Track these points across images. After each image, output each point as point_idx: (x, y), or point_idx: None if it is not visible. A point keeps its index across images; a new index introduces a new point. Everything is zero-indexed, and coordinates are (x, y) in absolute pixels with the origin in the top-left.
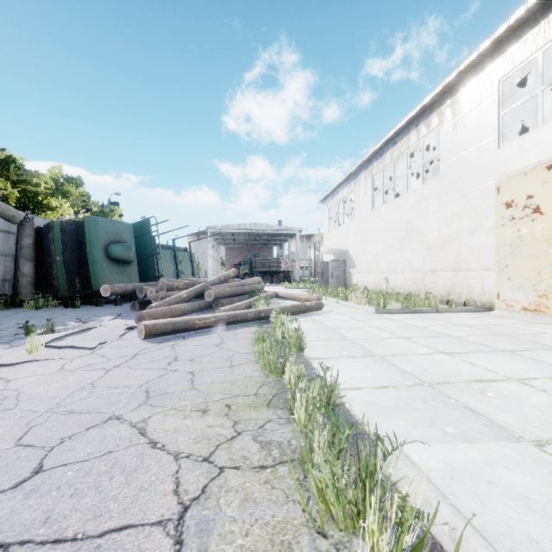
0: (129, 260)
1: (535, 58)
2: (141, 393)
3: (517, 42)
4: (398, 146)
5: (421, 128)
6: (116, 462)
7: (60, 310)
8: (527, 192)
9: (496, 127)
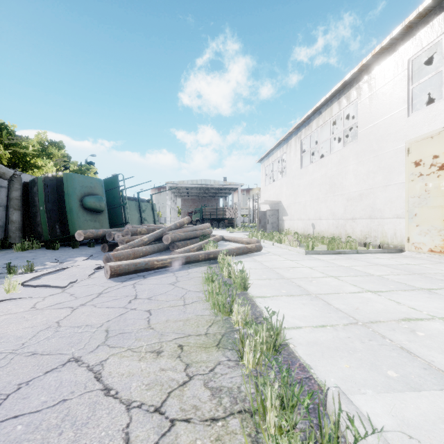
0: (101, 210)
1: (440, 40)
2: (101, 333)
3: (424, 27)
4: (322, 115)
5: (342, 101)
6: (68, 413)
7: (42, 252)
8: (433, 153)
9: (406, 98)
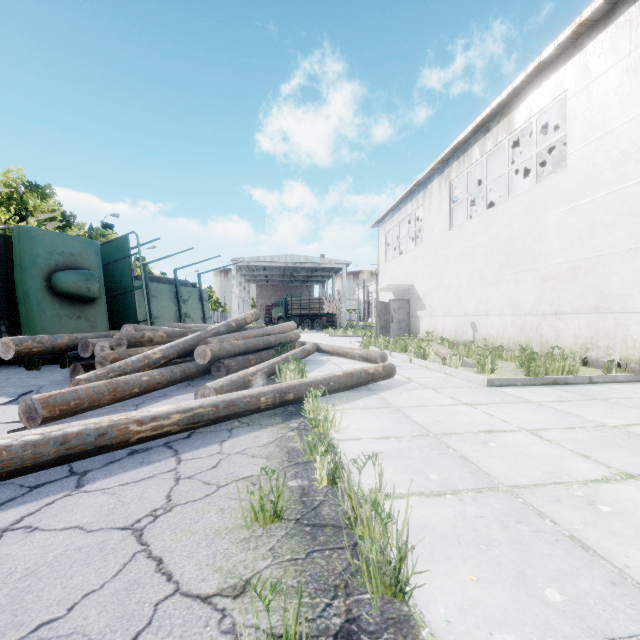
0: (90, 297)
1: None
2: None
3: None
4: (492, 133)
5: (533, 101)
6: None
7: None
8: None
9: None
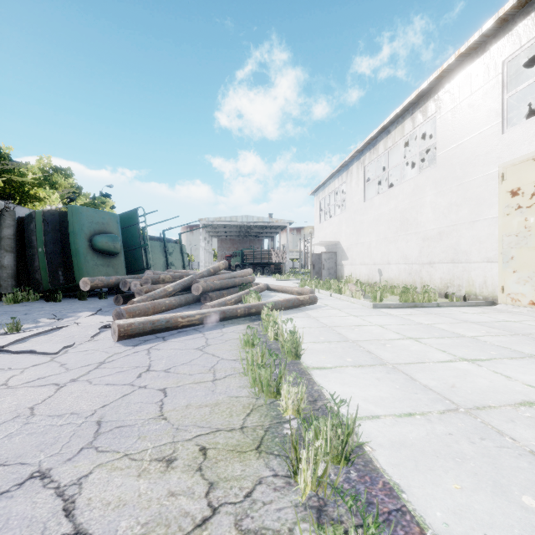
0: (115, 252)
1: None
2: (89, 426)
3: (523, 20)
4: (391, 135)
5: (416, 116)
6: None
7: (40, 305)
8: None
9: (500, 111)
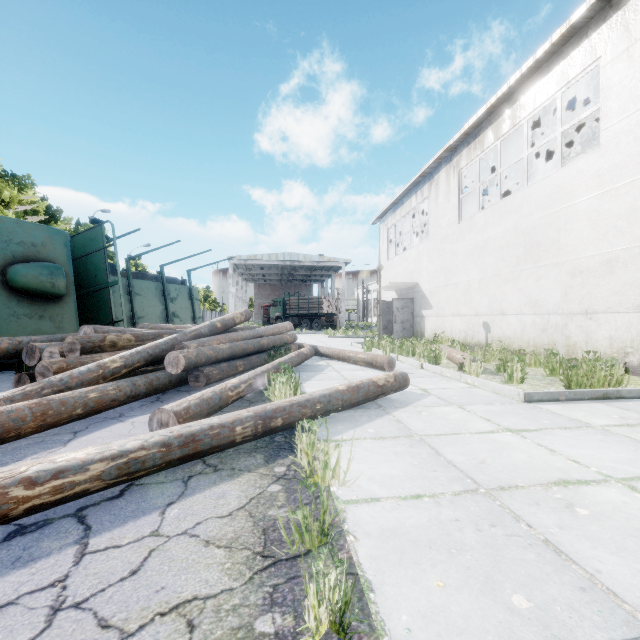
0: (55, 293)
1: None
2: None
3: None
4: (508, 114)
5: (557, 74)
6: None
7: None
8: None
9: None
